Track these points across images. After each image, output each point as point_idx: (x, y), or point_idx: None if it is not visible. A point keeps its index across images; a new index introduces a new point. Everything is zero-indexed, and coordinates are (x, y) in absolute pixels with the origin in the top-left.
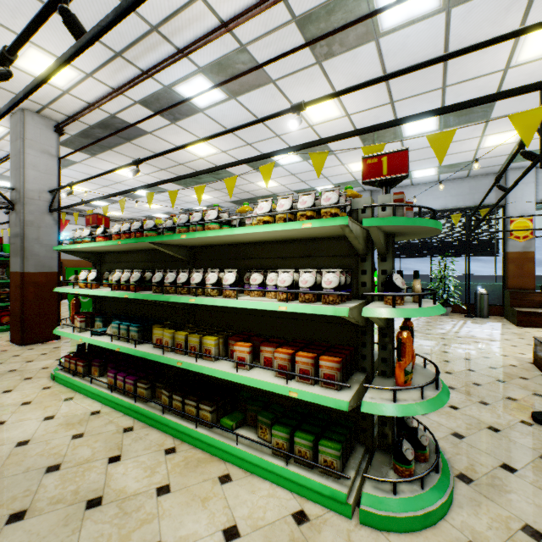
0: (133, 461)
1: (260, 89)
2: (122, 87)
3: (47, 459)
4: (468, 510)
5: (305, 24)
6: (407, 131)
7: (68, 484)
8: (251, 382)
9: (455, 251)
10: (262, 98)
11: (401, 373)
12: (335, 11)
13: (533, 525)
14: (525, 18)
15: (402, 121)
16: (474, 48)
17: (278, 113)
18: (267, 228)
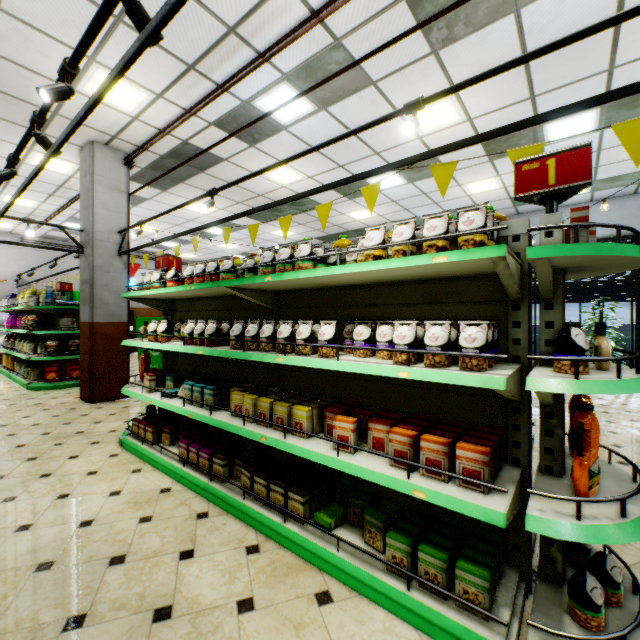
0: (208, 559)
1: (357, 94)
2: (195, 106)
3: (111, 547)
4: None
5: (418, 2)
6: (551, 135)
7: (133, 584)
8: (357, 471)
9: (615, 294)
10: (358, 106)
11: (584, 474)
12: None
13: None
14: None
15: (572, 108)
16: None
17: (386, 116)
18: (380, 265)
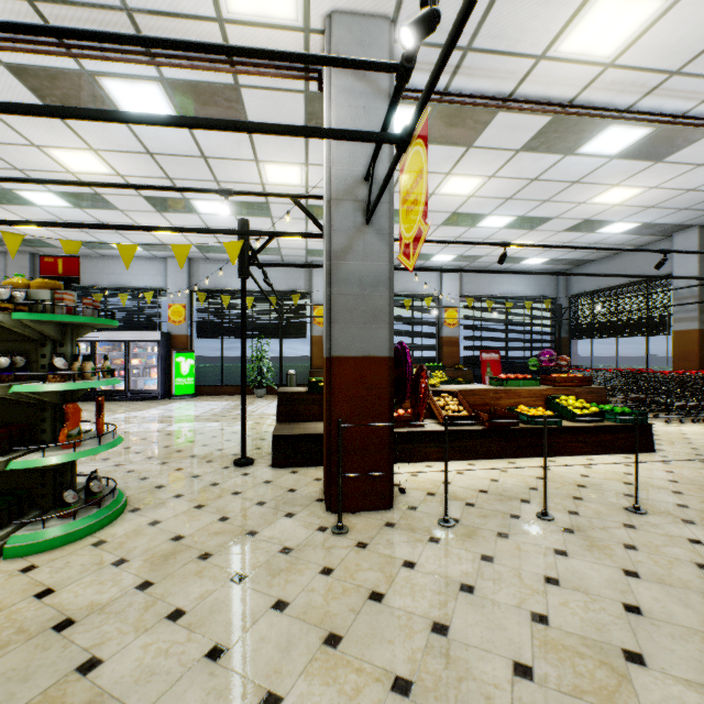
0: None
1: None
2: None
3: None
4: (118, 525)
5: (21, 74)
6: (201, 209)
7: None
8: None
9: (273, 333)
10: None
11: (65, 436)
12: (61, 79)
13: (160, 519)
14: (256, 155)
15: (96, 227)
16: (149, 189)
17: None
18: None
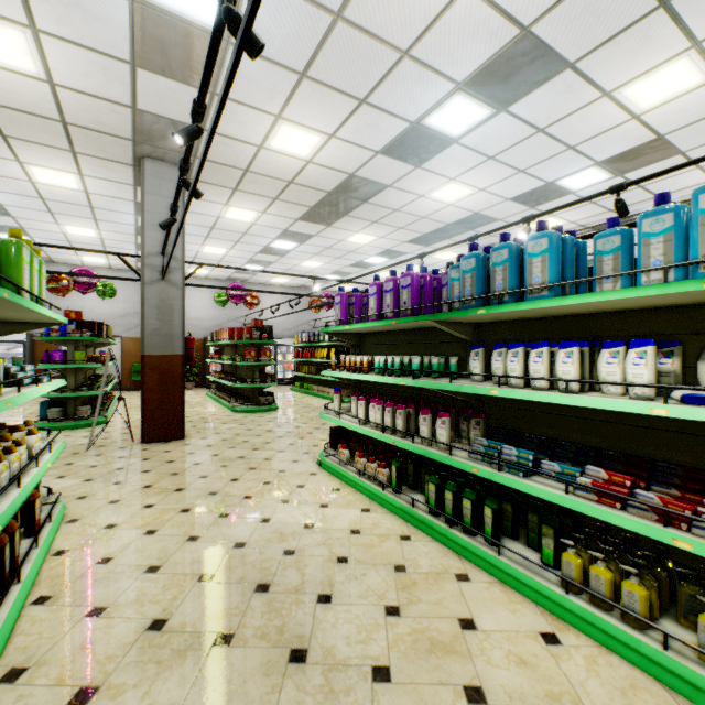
0: None
1: None
2: (596, 226)
3: None
4: None
5: None
6: None
7: None
8: None
9: None
10: None
11: None
12: None
13: None
14: None
15: None
16: None
17: None
18: None
